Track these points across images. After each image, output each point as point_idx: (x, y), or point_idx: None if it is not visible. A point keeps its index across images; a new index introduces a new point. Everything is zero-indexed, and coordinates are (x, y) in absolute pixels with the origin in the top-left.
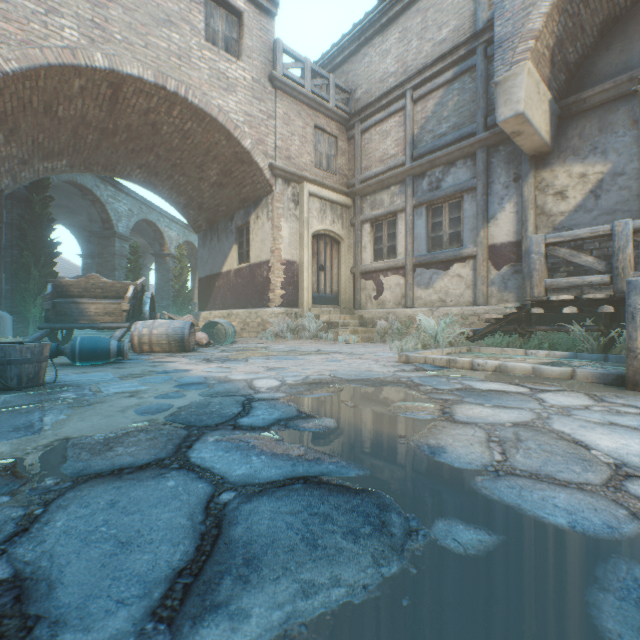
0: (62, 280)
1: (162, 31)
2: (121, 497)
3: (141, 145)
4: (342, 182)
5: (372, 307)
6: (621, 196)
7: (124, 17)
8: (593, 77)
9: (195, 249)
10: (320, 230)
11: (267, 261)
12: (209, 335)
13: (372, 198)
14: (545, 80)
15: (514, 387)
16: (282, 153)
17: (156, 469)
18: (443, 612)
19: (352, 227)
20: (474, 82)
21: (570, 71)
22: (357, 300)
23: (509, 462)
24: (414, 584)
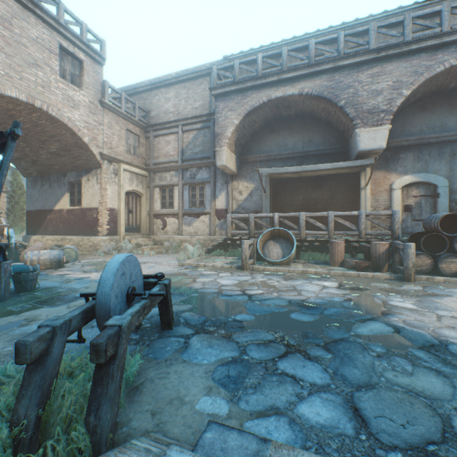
0: None
1: (32, 70)
2: None
3: None
4: (142, 162)
5: (160, 234)
6: (258, 198)
7: (6, 60)
8: (250, 150)
9: None
10: (130, 190)
11: (97, 208)
12: None
13: (160, 174)
14: (234, 151)
15: (214, 272)
16: (107, 145)
17: None
18: (192, 299)
19: (148, 188)
20: (210, 134)
21: (243, 146)
22: (152, 230)
23: (205, 287)
24: (189, 298)
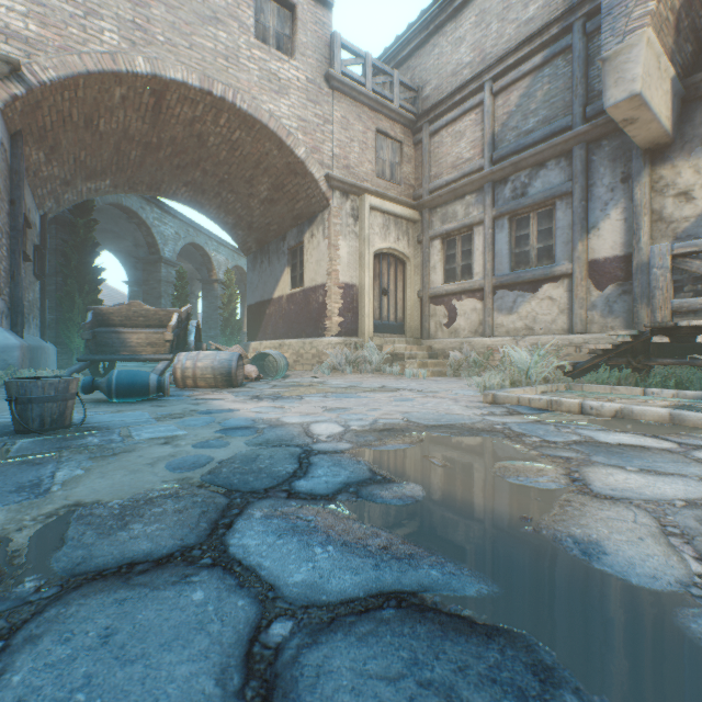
0: (103, 308)
1: (208, 30)
2: (121, 622)
3: (186, 160)
4: (408, 193)
5: (443, 336)
6: None
7: (167, 16)
8: None
9: (245, 274)
10: (383, 249)
11: (323, 285)
12: (259, 368)
13: (443, 210)
14: (667, 52)
15: (654, 441)
16: (340, 162)
17: (179, 566)
18: None
19: (419, 244)
20: (569, 65)
21: (699, 40)
22: (425, 328)
23: None
24: None
